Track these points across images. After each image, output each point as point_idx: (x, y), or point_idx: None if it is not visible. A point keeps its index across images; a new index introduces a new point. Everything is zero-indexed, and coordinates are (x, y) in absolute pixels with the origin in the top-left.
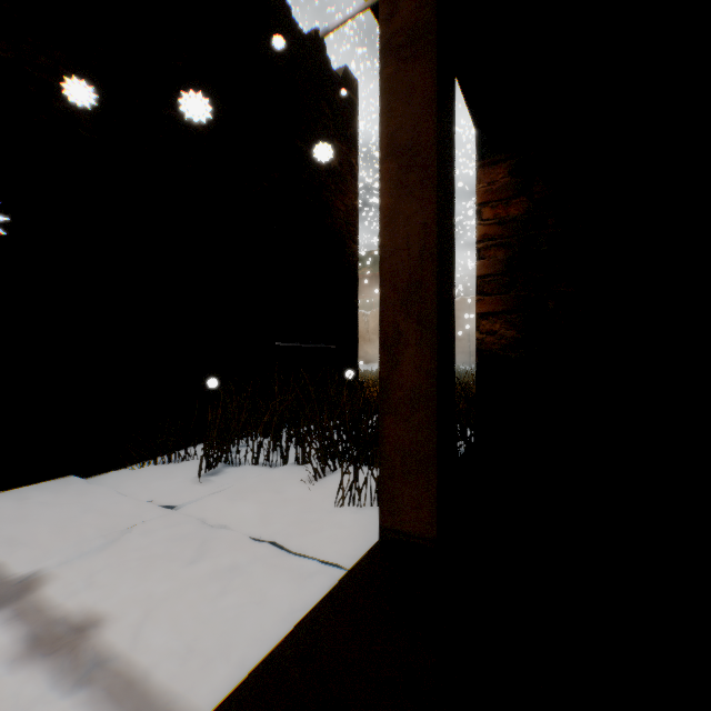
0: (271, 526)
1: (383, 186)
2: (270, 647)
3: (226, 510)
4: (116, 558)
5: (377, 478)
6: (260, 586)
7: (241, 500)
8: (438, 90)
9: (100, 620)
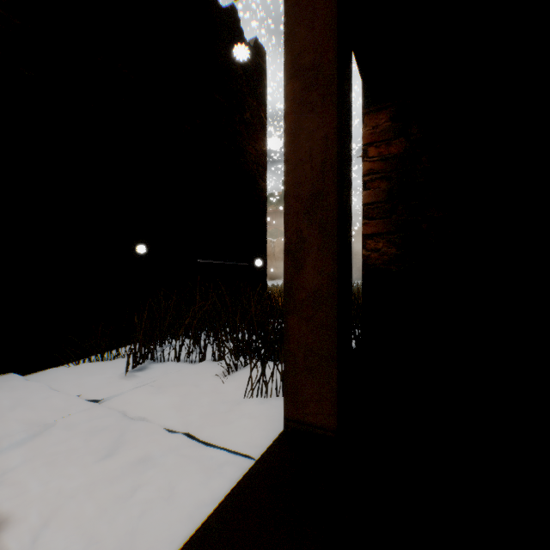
0: (186, 417)
1: (288, 105)
2: (173, 549)
3: (146, 403)
4: (33, 453)
5: (281, 372)
6: (170, 479)
7: (161, 393)
8: (338, 14)
9: (2, 522)
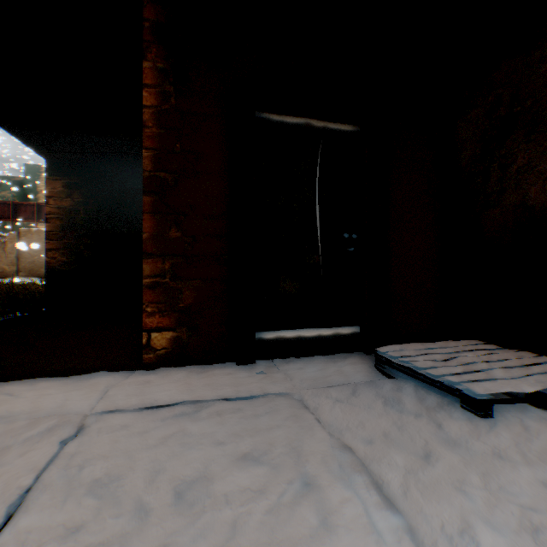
0: None
1: None
2: None
3: None
4: None
5: None
6: None
7: None
8: None
9: None
